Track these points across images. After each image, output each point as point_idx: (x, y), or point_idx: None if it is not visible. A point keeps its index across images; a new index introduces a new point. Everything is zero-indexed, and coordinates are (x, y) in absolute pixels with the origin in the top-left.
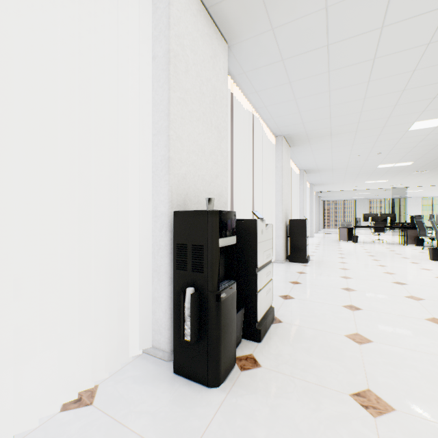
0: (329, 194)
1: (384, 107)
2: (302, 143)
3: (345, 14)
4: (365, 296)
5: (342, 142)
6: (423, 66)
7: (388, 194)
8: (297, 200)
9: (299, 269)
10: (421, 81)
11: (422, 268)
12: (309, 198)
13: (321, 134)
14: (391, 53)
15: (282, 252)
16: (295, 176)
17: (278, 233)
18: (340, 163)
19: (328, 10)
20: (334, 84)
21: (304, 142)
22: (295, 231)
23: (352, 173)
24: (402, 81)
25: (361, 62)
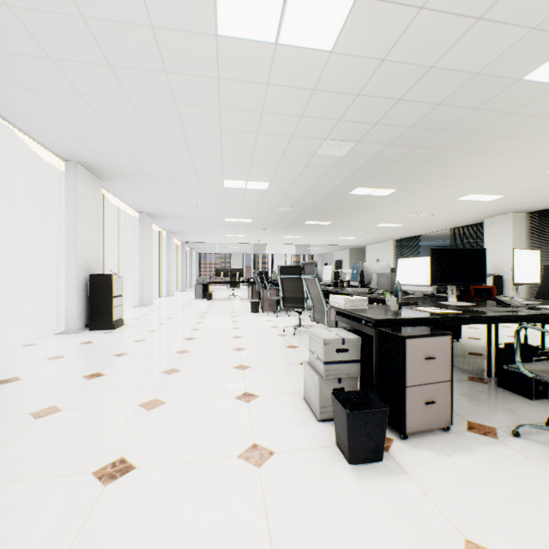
0: (200, 245)
1: (183, 157)
2: (115, 178)
3: (46, 27)
4: (131, 359)
5: (167, 187)
6: (189, 125)
7: (257, 250)
8: (136, 250)
9: (89, 339)
10: (198, 139)
11: (233, 321)
12: (167, 248)
13: (134, 171)
14: (145, 100)
15: (76, 319)
16: (134, 220)
17: (71, 292)
18: (184, 211)
19: (14, 11)
20: (101, 113)
21: (118, 177)
22: (98, 290)
23: (206, 224)
24: (179, 133)
25: (116, 97)
